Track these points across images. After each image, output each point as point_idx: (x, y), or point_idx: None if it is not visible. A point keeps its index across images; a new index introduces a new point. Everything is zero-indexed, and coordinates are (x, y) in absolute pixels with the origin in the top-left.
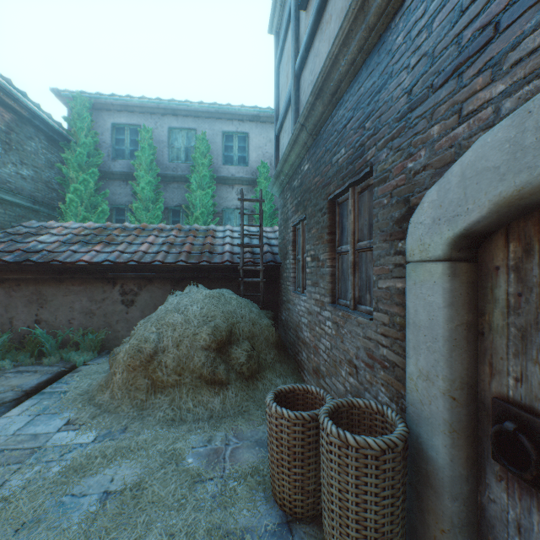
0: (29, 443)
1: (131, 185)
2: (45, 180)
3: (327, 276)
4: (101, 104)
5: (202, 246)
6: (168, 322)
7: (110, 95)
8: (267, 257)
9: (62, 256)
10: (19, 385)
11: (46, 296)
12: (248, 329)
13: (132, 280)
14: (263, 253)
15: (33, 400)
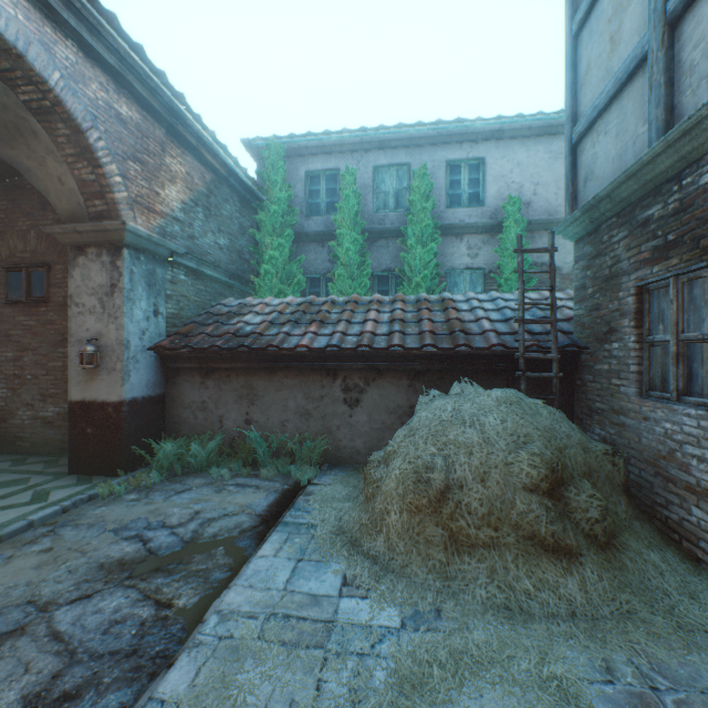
0: (314, 610)
1: (327, 247)
2: (238, 249)
3: None
4: (294, 149)
5: (445, 324)
6: (455, 441)
7: (305, 136)
8: (559, 339)
9: (277, 340)
10: (248, 505)
11: (257, 390)
12: (582, 459)
13: (357, 372)
14: (547, 332)
15: (279, 533)
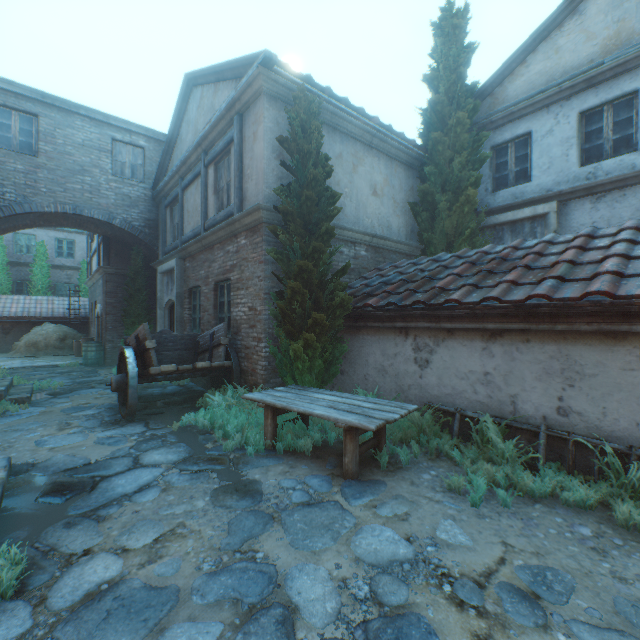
0: (6, 359)
1: None
2: None
3: (95, 320)
4: None
5: (47, 308)
6: (41, 335)
7: None
8: (83, 314)
9: None
10: None
11: None
12: (72, 337)
13: (9, 323)
14: (82, 312)
15: None
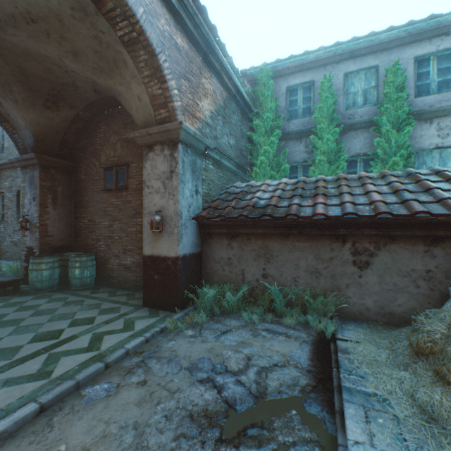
0: None
1: (303, 142)
2: (240, 148)
3: None
4: (277, 71)
5: None
6: None
7: (288, 59)
8: None
9: (293, 210)
10: (289, 355)
11: (272, 251)
12: None
13: (366, 237)
14: None
15: (351, 405)
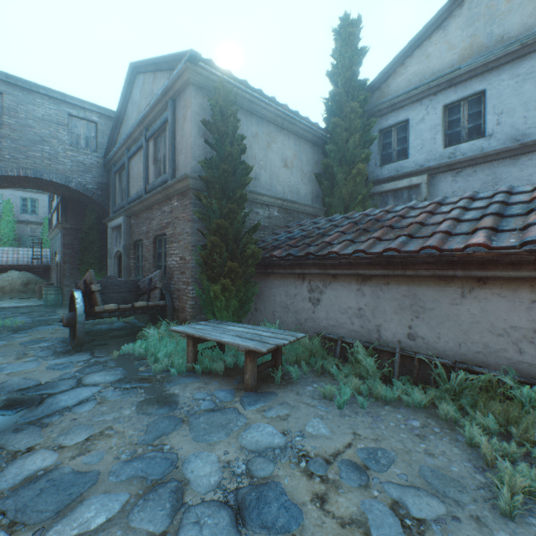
0: None
1: None
2: None
3: (55, 268)
4: None
5: (13, 258)
6: (7, 280)
7: None
8: (45, 262)
9: None
10: None
11: None
12: (35, 282)
13: None
14: (44, 261)
15: None
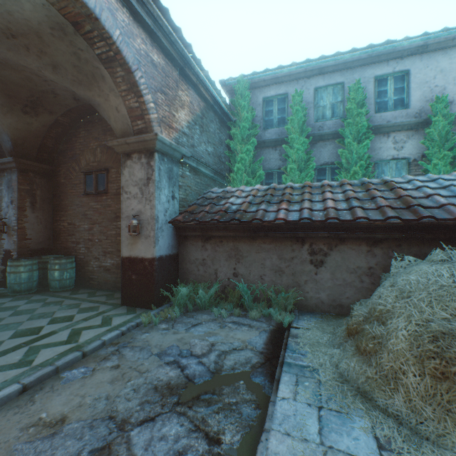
0: None
1: (278, 150)
2: (218, 154)
3: None
4: (254, 83)
5: (397, 200)
6: None
7: (263, 72)
8: None
9: (259, 215)
10: (248, 341)
11: (241, 252)
12: None
13: (321, 239)
14: None
15: (288, 374)
